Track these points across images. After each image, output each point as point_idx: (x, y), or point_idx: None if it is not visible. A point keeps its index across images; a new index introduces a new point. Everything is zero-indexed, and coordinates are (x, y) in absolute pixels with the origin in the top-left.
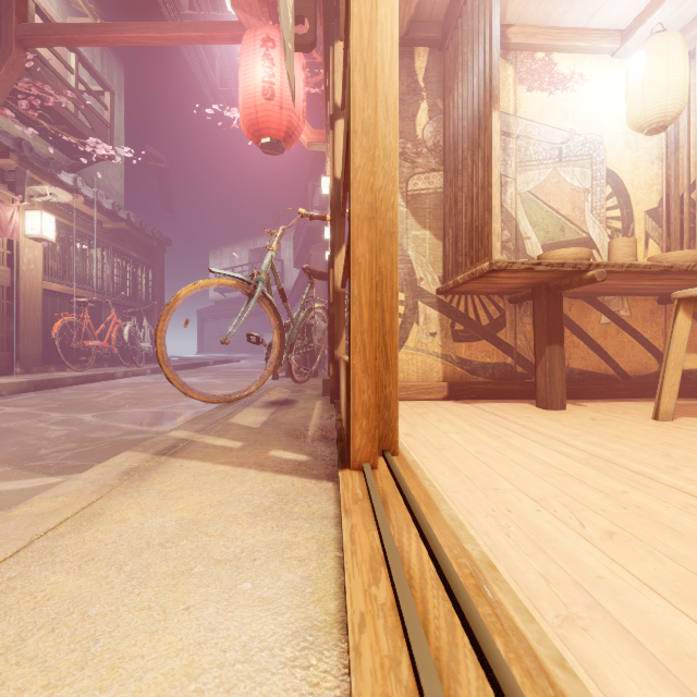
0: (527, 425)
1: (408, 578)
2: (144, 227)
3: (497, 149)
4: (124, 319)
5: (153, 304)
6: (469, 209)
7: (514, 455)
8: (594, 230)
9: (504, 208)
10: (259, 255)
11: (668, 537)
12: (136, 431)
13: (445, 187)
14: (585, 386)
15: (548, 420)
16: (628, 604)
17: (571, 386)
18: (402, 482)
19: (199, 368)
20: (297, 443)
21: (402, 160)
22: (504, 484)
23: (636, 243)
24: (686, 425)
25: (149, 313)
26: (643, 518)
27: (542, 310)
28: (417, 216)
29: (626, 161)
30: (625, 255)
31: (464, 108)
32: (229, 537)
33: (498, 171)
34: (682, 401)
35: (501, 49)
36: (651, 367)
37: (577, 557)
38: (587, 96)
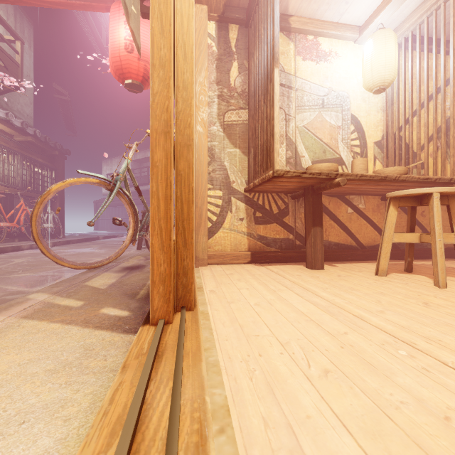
0: (296, 281)
1: (139, 441)
2: (48, 140)
3: (277, 94)
4: (32, 207)
5: (54, 196)
6: (262, 135)
7: (280, 306)
8: (343, 153)
9: (288, 136)
10: (138, 164)
11: (366, 372)
12: (17, 292)
13: (249, 120)
14: (338, 253)
15: (310, 277)
16: (323, 445)
17: (329, 253)
18: (180, 337)
19: (91, 242)
20: (127, 301)
21: (220, 100)
22: (265, 330)
23: (367, 162)
24: (394, 278)
25: (53, 202)
26: (352, 356)
27: (310, 204)
28: (231, 138)
29: (363, 110)
30: (361, 169)
31: (259, 66)
32: (14, 398)
33: (278, 109)
34: (394, 261)
35: (286, 31)
36: (377, 240)
37: (297, 397)
38: (339, 66)
